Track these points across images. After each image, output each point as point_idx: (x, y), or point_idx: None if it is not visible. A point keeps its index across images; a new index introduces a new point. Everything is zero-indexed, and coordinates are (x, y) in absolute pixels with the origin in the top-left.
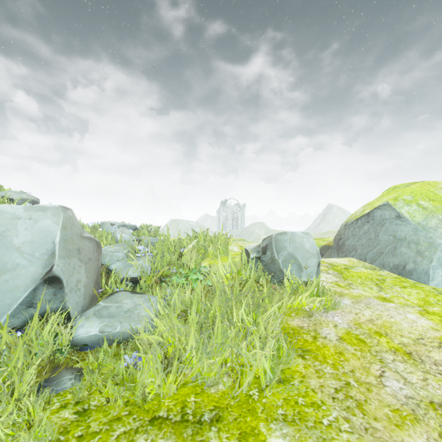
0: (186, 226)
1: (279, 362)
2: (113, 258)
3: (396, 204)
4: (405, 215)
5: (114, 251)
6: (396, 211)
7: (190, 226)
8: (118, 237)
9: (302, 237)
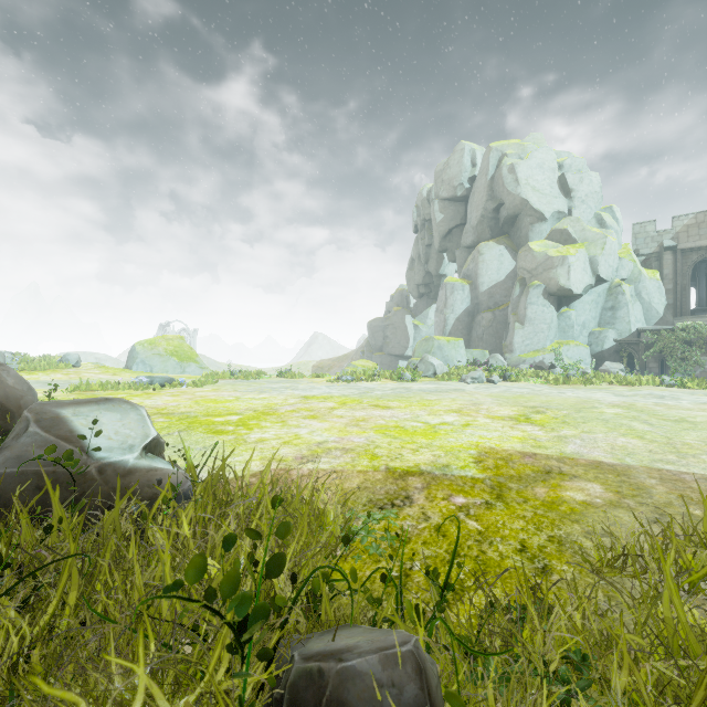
0: (89, 359)
1: (44, 369)
2: (6, 361)
3: (136, 345)
4: (136, 348)
5: (7, 359)
6: (135, 347)
7: (97, 359)
8: (6, 356)
9: (74, 354)
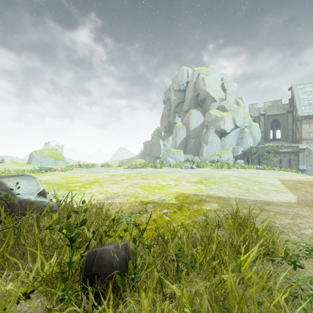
0: (8, 159)
1: None
2: None
3: (33, 152)
4: (33, 154)
5: None
6: (32, 153)
7: (12, 159)
8: None
9: (0, 157)
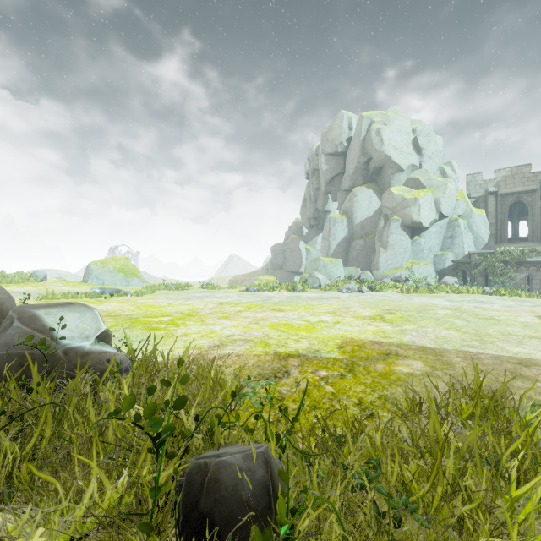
0: (53, 275)
1: (17, 283)
2: None
3: (91, 264)
4: (91, 266)
5: None
6: (90, 265)
7: (59, 275)
8: None
9: (41, 271)
